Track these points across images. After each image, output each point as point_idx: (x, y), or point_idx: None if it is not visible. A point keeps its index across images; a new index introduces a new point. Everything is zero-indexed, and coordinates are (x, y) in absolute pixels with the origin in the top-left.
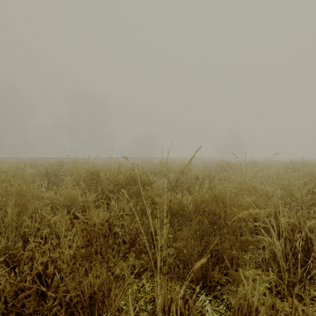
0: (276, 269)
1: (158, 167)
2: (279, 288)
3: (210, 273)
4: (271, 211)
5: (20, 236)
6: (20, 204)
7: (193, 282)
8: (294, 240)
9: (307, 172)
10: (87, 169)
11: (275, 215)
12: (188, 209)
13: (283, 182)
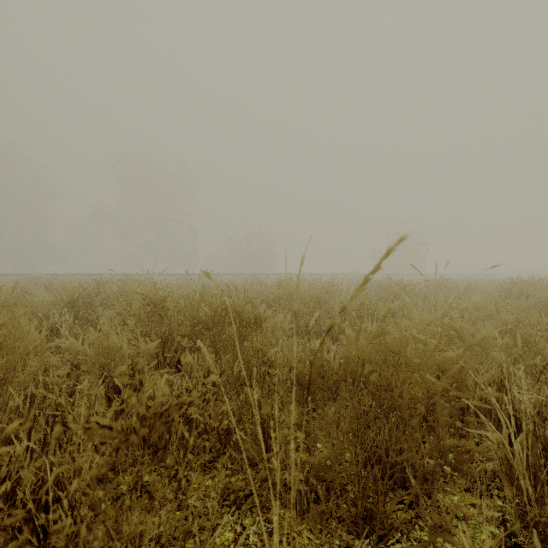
0: (515, 499)
1: (274, 291)
2: (521, 538)
3: (380, 508)
4: (490, 375)
5: (1, 428)
6: (4, 364)
7: (347, 529)
8: (545, 437)
9: (545, 299)
10: (143, 294)
11: (501, 385)
12: (334, 375)
13: (509, 319)
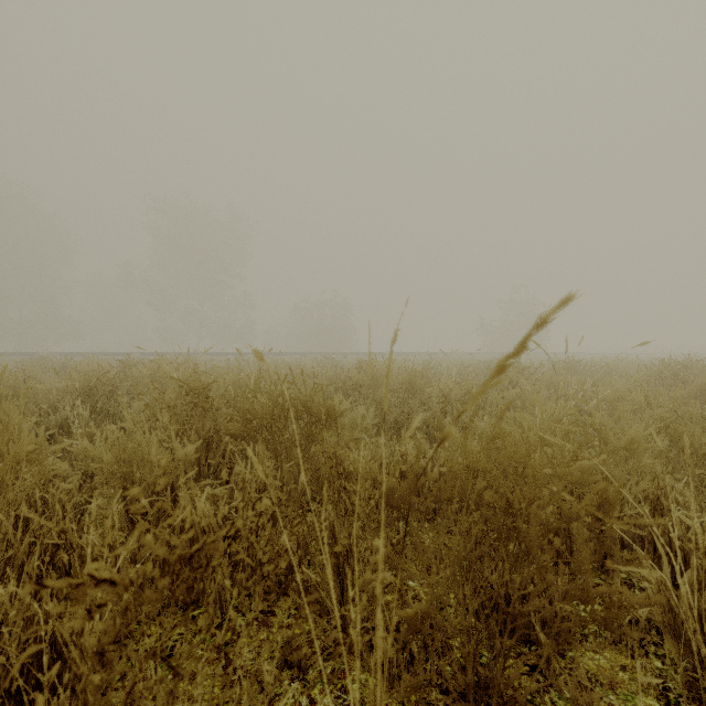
0: (682, 662)
1: (353, 375)
2: None
3: (497, 676)
4: (641, 489)
5: None
6: None
7: (452, 704)
8: None
9: None
10: (180, 380)
11: (658, 503)
12: (434, 492)
13: (664, 413)
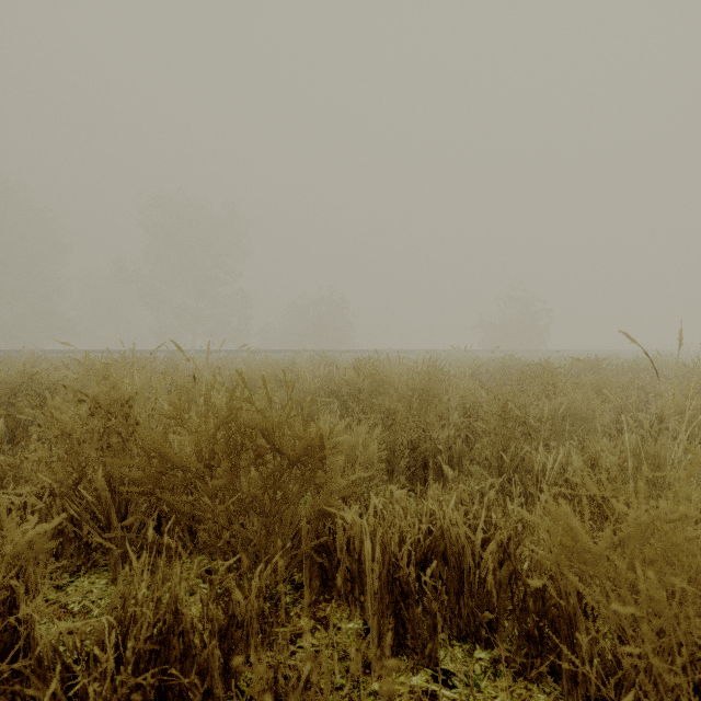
0: None
1: (350, 378)
2: None
3: None
4: None
5: None
6: None
7: None
8: None
9: None
10: (77, 392)
11: None
12: None
13: None
